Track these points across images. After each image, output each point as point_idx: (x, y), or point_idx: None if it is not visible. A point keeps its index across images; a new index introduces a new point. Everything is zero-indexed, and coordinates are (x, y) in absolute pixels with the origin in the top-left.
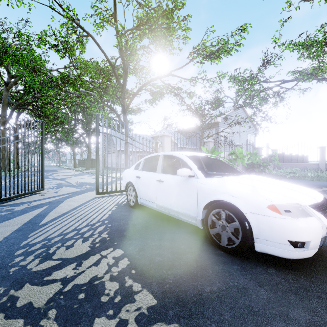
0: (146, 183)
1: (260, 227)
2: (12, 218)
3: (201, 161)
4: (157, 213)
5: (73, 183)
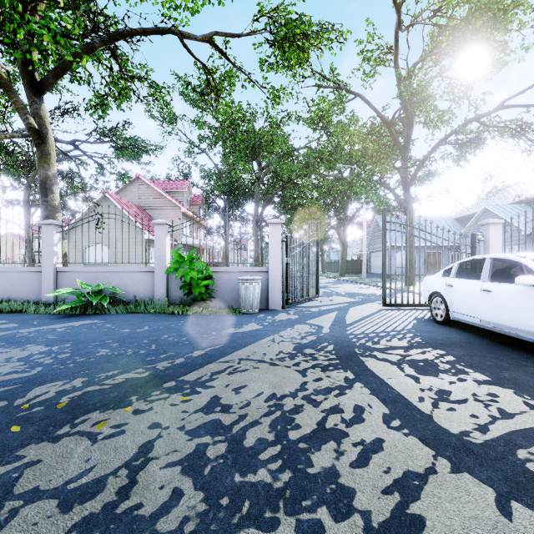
0: (463, 293)
1: None
2: (318, 316)
3: None
4: (480, 333)
5: (341, 293)
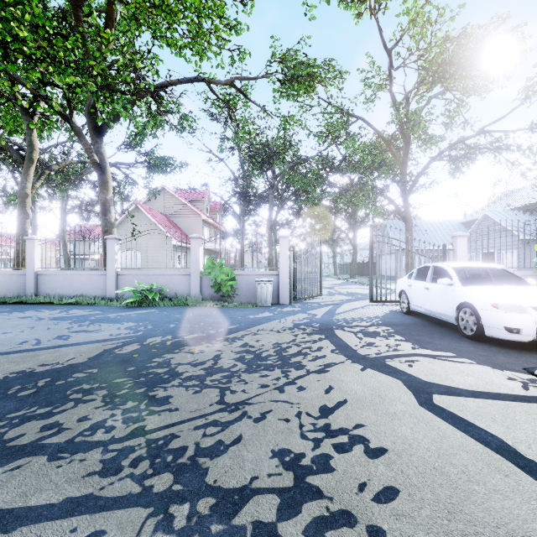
0: (416, 290)
1: (486, 318)
2: (316, 309)
3: (487, 271)
4: (428, 319)
5: (343, 292)
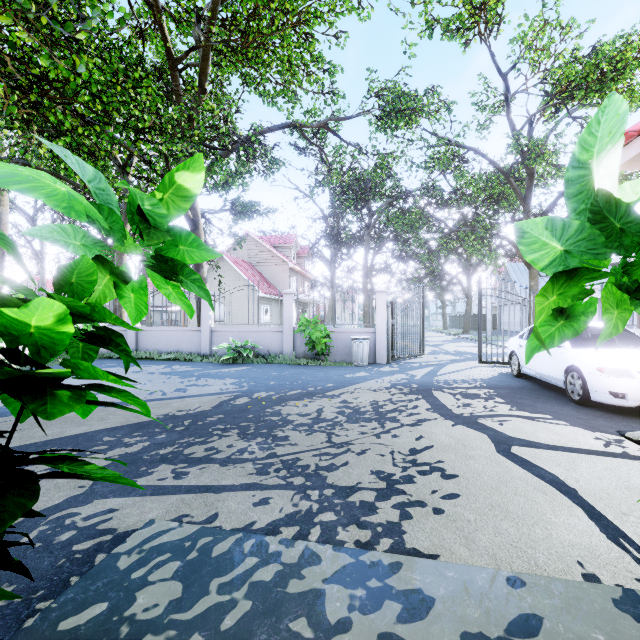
0: None
1: (592, 382)
2: (416, 369)
3: None
4: (540, 383)
5: (450, 351)
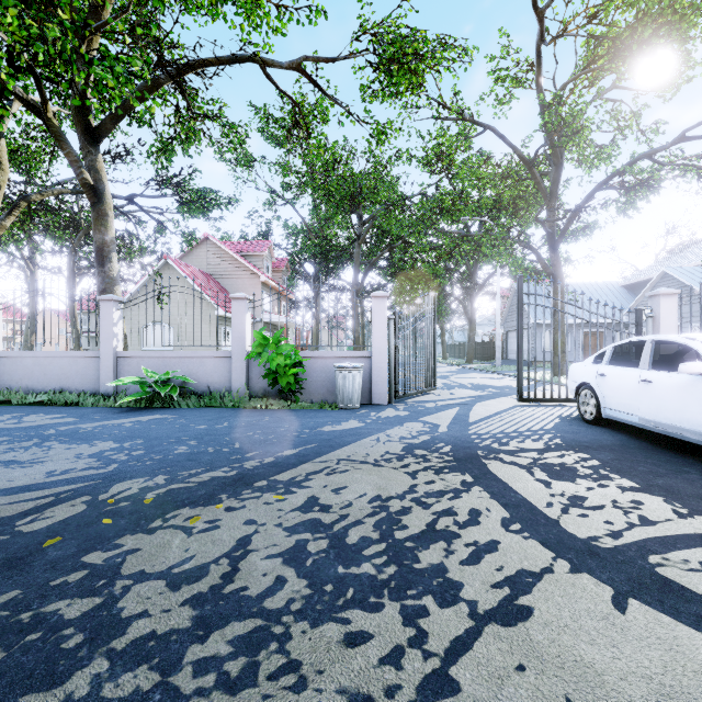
0: (618, 384)
1: None
2: (434, 413)
3: None
4: (639, 435)
5: (465, 384)
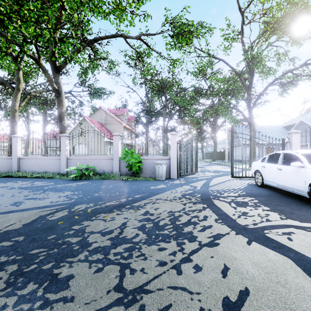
0: (269, 170)
1: None
2: (195, 182)
3: None
4: (278, 191)
5: (210, 170)
